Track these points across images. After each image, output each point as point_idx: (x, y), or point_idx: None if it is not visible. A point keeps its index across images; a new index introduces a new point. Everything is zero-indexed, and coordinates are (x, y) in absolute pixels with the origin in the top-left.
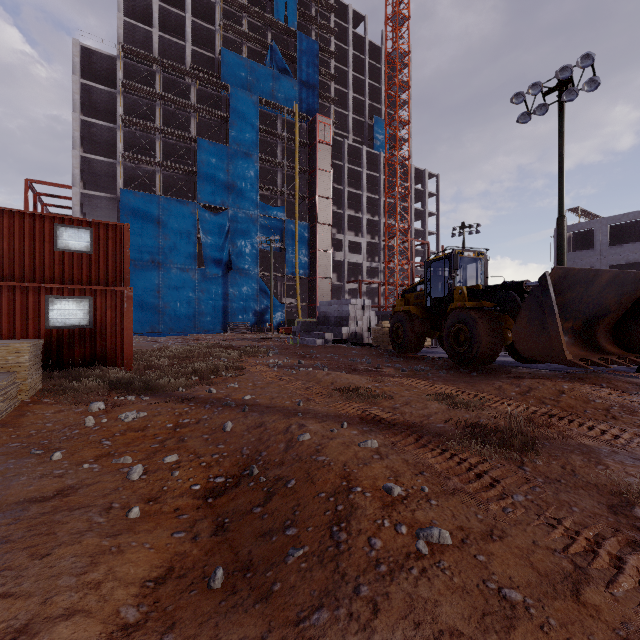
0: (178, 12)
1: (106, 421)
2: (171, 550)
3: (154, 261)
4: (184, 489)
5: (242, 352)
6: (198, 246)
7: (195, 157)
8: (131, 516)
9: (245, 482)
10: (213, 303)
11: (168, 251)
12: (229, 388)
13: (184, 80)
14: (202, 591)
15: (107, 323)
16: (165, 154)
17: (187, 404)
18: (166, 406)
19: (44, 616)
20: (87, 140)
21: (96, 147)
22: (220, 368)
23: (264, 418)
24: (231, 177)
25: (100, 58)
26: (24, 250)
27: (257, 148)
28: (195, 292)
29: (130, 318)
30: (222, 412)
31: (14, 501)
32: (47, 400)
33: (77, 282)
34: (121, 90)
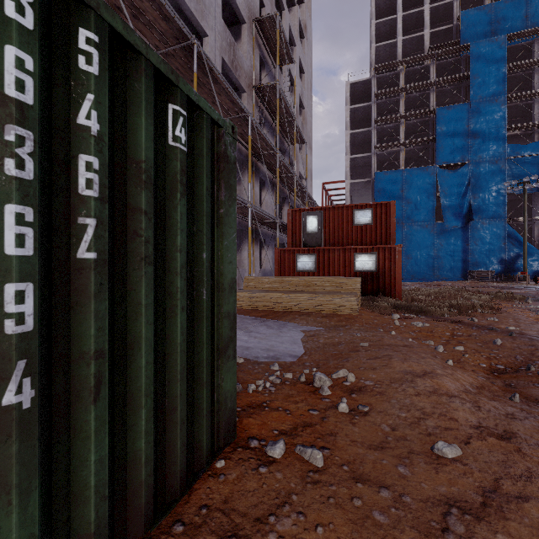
0: (417, 10)
1: (405, 324)
2: (479, 381)
3: (398, 222)
4: (474, 363)
5: (492, 297)
6: (436, 203)
7: (433, 126)
8: (448, 363)
9: (523, 372)
10: (451, 253)
11: (410, 212)
12: (489, 320)
13: (422, 64)
14: (506, 399)
15: (385, 269)
16: (406, 134)
17: (456, 324)
18: (440, 323)
19: (436, 372)
20: (352, 145)
21: (357, 148)
22: (476, 305)
23: (533, 343)
24: (471, 131)
25: (361, 85)
26: (338, 228)
27: (504, 89)
28: (434, 244)
29: (399, 265)
30: (489, 333)
31: (389, 343)
32: (367, 310)
33: (364, 244)
34: (374, 100)
